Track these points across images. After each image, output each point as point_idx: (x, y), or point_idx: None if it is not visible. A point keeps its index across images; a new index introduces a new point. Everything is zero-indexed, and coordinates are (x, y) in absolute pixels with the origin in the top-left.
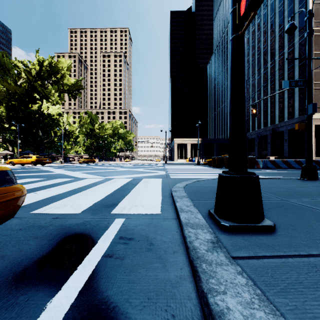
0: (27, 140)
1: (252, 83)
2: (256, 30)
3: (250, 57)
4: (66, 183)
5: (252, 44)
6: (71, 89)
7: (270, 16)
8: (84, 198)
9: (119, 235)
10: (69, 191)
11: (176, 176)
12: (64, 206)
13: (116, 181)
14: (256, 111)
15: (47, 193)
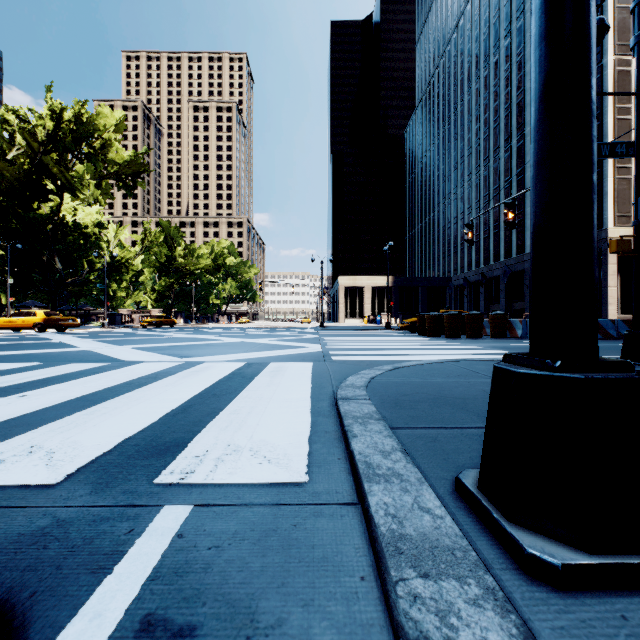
0: (29, 278)
1: (494, 166)
2: (503, 60)
3: (490, 115)
4: (82, 376)
5: (494, 89)
6: (123, 172)
7: (529, 32)
8: (103, 422)
9: (145, 609)
10: (76, 400)
11: (344, 357)
12: (26, 453)
13: (205, 369)
14: (514, 216)
15: (12, 406)
